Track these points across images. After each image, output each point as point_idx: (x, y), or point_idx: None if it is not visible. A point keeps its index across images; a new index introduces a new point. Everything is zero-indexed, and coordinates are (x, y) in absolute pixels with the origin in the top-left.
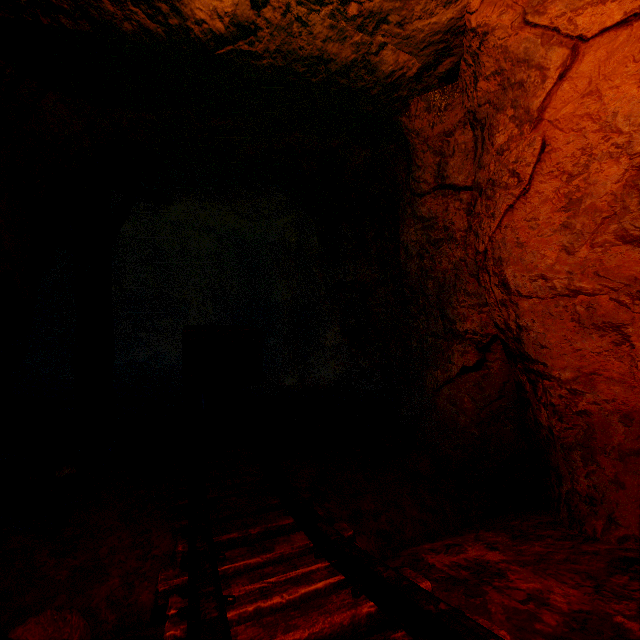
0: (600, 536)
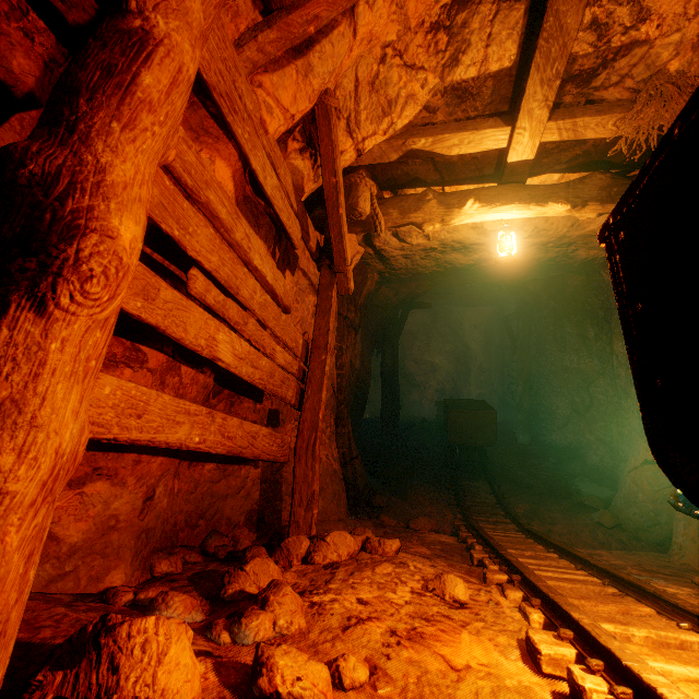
0: (674, 562)
